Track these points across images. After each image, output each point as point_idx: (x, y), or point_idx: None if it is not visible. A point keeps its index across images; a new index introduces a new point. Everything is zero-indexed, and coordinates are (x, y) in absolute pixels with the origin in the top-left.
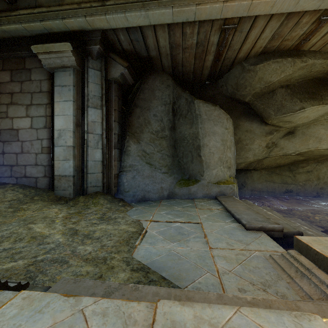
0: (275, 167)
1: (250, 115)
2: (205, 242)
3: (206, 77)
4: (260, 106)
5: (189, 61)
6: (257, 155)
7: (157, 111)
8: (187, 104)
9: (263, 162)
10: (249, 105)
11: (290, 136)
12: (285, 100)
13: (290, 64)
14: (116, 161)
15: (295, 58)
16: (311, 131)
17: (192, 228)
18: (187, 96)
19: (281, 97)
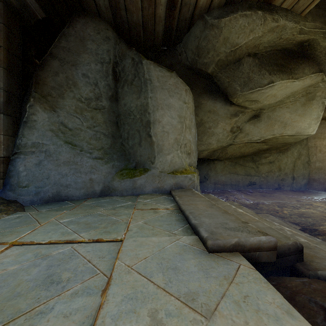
0: (239, 158)
1: (214, 92)
2: (94, 313)
3: (161, 37)
4: (224, 80)
5: (134, 0)
6: (221, 141)
7: (89, 71)
8: (134, 66)
9: (227, 151)
10: (212, 79)
11: (255, 119)
12: (253, 72)
13: (260, 22)
14: (1, 134)
15: (267, 13)
16: (276, 115)
17: (96, 256)
18: (134, 54)
19: (248, 68)
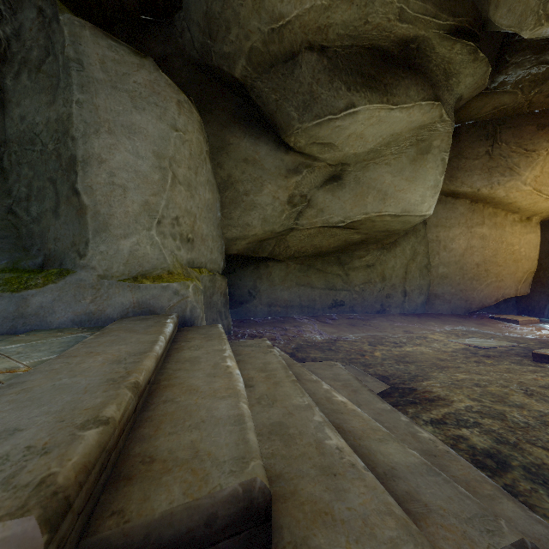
0: (315, 257)
1: (254, 124)
2: None
3: None
4: (269, 96)
5: None
6: (271, 221)
7: None
8: (44, 27)
9: (288, 242)
10: (247, 93)
11: (335, 184)
12: (319, 82)
13: None
14: None
15: None
16: (370, 177)
17: None
18: None
19: (310, 75)
